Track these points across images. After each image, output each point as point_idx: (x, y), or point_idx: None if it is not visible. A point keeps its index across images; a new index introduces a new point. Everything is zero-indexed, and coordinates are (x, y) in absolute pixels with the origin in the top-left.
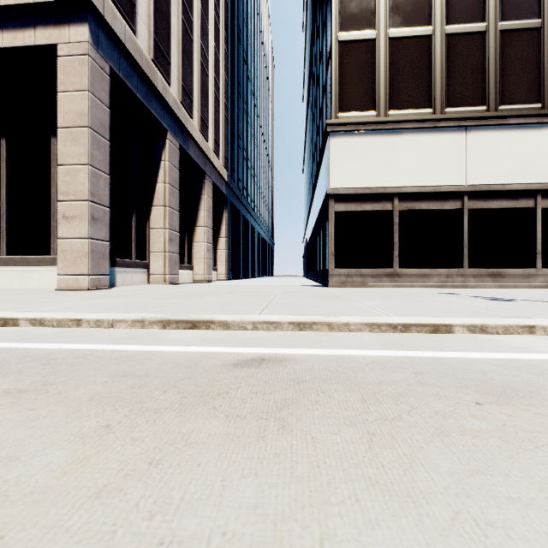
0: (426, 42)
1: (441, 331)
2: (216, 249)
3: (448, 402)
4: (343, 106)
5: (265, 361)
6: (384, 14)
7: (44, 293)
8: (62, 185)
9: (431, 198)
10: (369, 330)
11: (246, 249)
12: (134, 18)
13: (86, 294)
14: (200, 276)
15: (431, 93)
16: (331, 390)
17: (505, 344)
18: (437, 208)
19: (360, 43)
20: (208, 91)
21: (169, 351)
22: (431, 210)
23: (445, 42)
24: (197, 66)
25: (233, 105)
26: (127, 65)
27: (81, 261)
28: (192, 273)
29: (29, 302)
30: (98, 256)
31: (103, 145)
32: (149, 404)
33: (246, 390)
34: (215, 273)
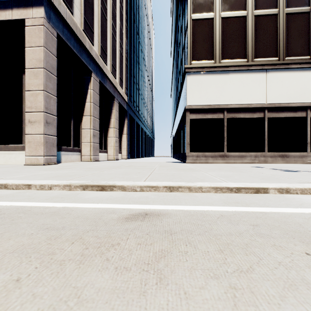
0: (243, 20)
1: (261, 192)
2: (121, 141)
3: (285, 253)
4: (195, 57)
5: (147, 215)
6: (219, 4)
7: (17, 167)
8: (28, 102)
9: (246, 111)
10: (215, 191)
11: (138, 141)
12: (72, 5)
13: (41, 167)
14: (111, 157)
15: (246, 50)
16: (195, 241)
17: (305, 201)
18: (250, 117)
19: (205, 20)
20: (116, 49)
21: (83, 207)
22: (246, 118)
23: (254, 20)
24: (109, 35)
25: (130, 58)
26: (67, 32)
27: (40, 148)
28: (106, 155)
29: (4, 173)
30: (49, 145)
31: (53, 79)
32: (57, 256)
33: (132, 242)
34: (120, 155)
